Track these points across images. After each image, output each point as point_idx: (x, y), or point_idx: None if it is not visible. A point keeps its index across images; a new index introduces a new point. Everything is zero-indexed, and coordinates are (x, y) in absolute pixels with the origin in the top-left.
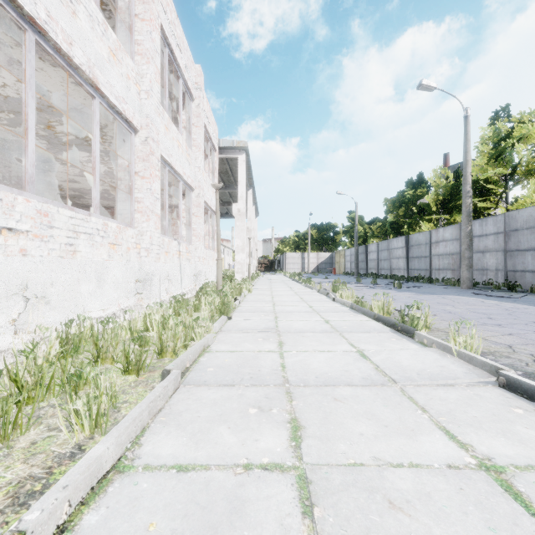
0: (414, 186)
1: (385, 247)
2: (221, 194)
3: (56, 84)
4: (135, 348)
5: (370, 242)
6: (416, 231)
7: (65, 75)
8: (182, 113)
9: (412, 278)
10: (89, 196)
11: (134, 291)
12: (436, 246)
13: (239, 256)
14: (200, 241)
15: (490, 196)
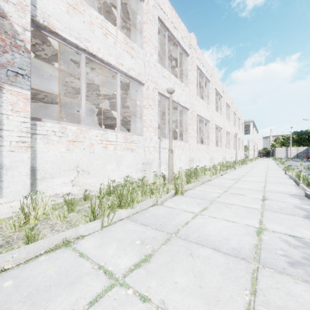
0: None
1: None
2: None
3: None
4: None
5: None
6: None
7: None
8: None
9: None
10: None
11: None
12: None
13: (250, 152)
14: (241, 149)
15: None
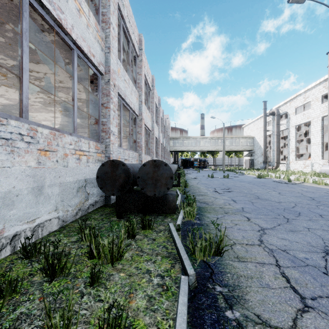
0: None
1: None
2: None
3: None
4: None
5: None
6: None
7: None
8: None
9: None
10: None
11: None
12: None
13: None
14: None
15: None
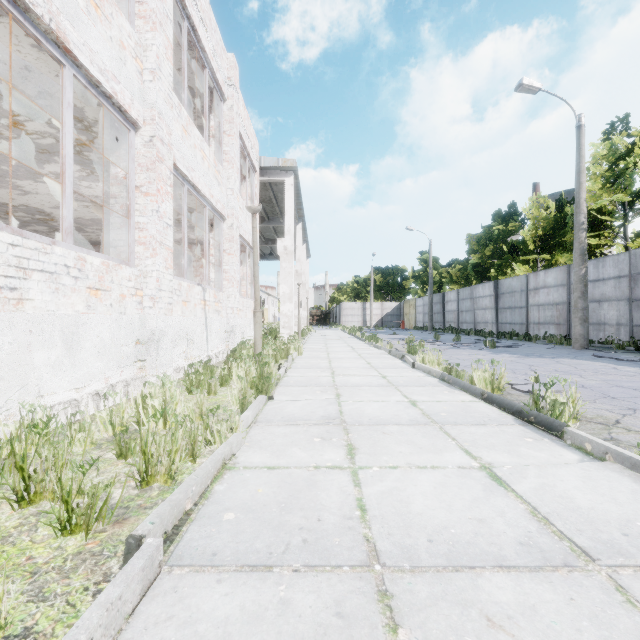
0: (504, 219)
1: (468, 295)
2: (263, 229)
3: (9, 48)
4: (110, 459)
5: (448, 290)
6: (507, 276)
7: (19, 32)
8: (210, 117)
9: (503, 334)
10: (90, 228)
11: (132, 357)
12: (535, 293)
13: (286, 306)
14: (233, 286)
15: (604, 230)
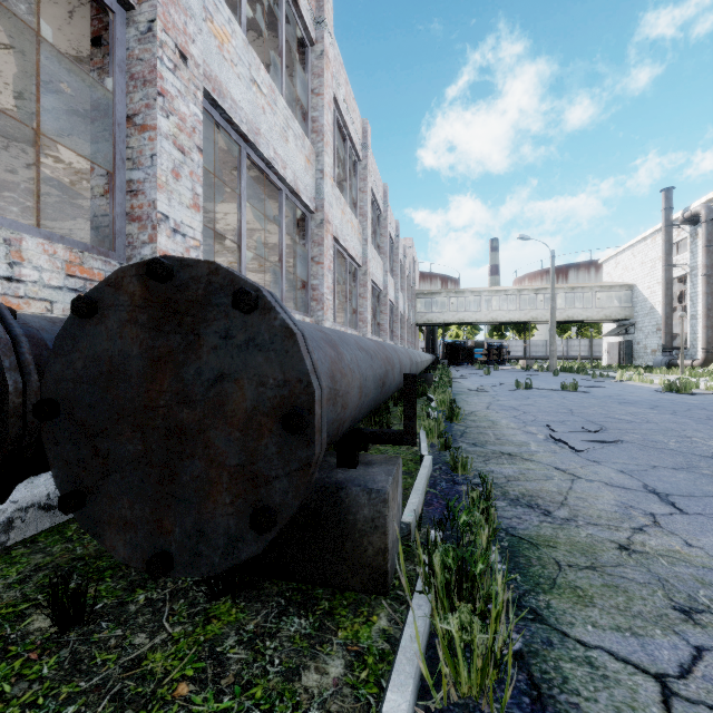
0: None
1: None
2: None
3: None
4: None
5: None
6: None
7: None
8: None
9: None
10: None
11: None
12: None
13: None
14: None
15: None
